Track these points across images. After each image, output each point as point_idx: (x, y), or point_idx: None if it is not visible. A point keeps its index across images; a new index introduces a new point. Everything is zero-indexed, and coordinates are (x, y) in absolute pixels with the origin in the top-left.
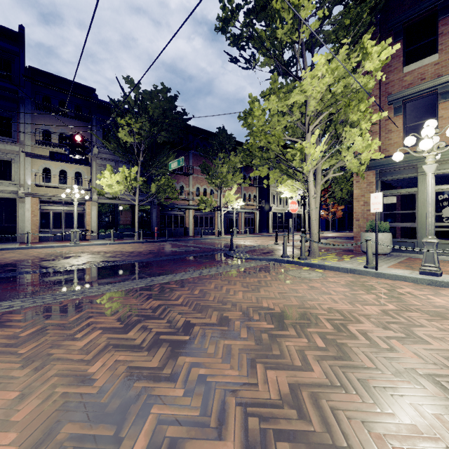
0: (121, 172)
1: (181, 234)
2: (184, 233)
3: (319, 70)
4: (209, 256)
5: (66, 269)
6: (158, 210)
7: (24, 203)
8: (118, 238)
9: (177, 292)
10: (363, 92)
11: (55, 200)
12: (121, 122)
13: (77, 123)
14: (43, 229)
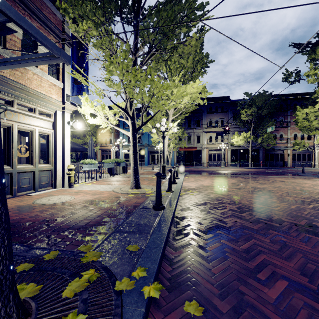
0: (242, 135)
1: (280, 165)
2: (283, 165)
3: None
4: (284, 174)
5: (226, 172)
6: (264, 151)
7: (203, 151)
8: (240, 166)
9: (259, 177)
10: None
11: (213, 149)
12: (242, 112)
13: (221, 114)
14: (209, 161)
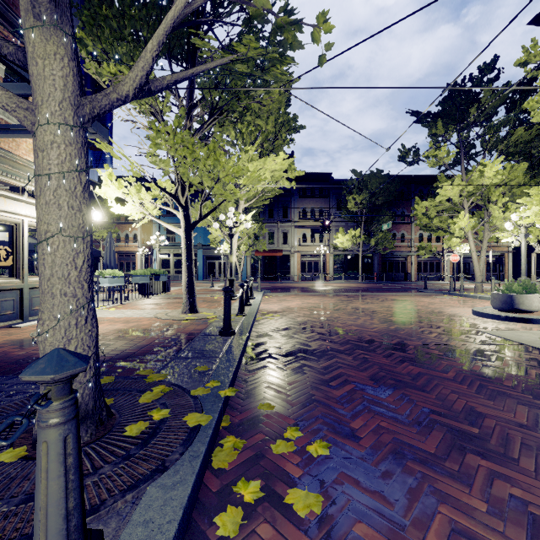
0: (349, 233)
1: (402, 279)
2: (405, 278)
3: (447, 188)
4: (402, 290)
5: (325, 290)
6: (380, 258)
7: (293, 257)
8: (347, 280)
9: (368, 296)
10: (517, 171)
11: (308, 254)
12: (349, 198)
13: (320, 200)
14: (302, 273)
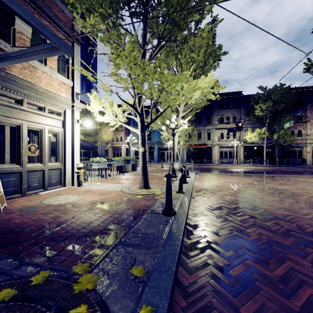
0: (256, 131)
1: (299, 163)
2: (301, 162)
3: None
4: (305, 173)
5: (240, 171)
6: (280, 148)
7: (214, 148)
8: (254, 163)
9: (277, 177)
10: None
11: (225, 146)
12: (256, 107)
13: (233, 110)
14: (220, 159)
